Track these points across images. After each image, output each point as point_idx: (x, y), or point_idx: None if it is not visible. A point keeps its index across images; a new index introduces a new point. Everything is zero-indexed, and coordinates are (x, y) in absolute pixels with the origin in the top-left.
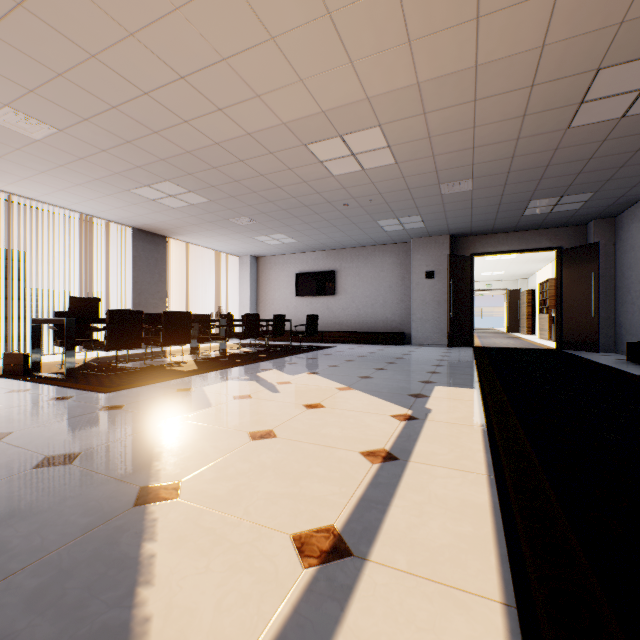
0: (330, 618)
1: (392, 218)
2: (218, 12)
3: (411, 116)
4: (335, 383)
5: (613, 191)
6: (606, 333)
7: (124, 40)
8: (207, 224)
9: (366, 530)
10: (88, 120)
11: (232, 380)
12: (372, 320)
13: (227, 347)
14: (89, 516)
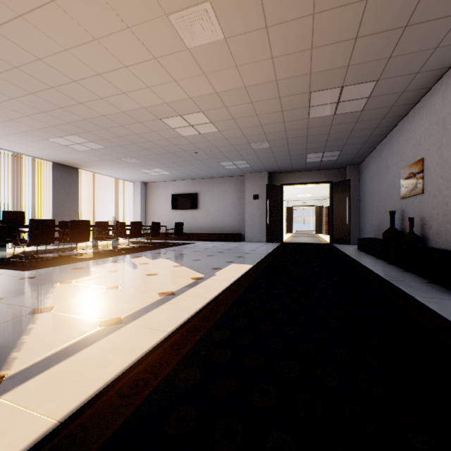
0: (99, 338)
1: (228, 161)
2: (91, 53)
3: (219, 108)
4: (175, 263)
5: (350, 151)
6: (355, 233)
7: (35, 61)
8: (106, 161)
9: (135, 317)
10: (15, 99)
11: (112, 263)
12: (221, 226)
13: (121, 244)
14: (5, 318)
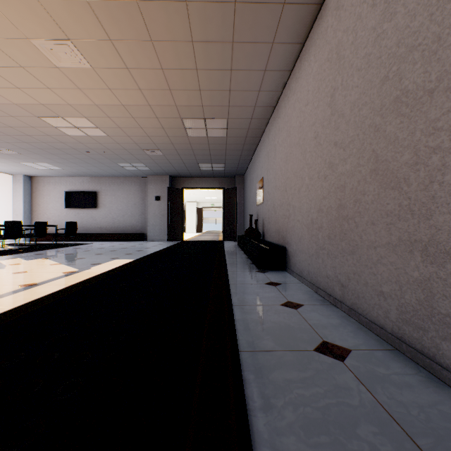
0: None
1: (126, 163)
2: None
3: (102, 117)
4: (54, 262)
5: (232, 164)
6: (241, 232)
7: None
8: None
9: None
10: None
11: None
12: (124, 225)
13: None
14: None
